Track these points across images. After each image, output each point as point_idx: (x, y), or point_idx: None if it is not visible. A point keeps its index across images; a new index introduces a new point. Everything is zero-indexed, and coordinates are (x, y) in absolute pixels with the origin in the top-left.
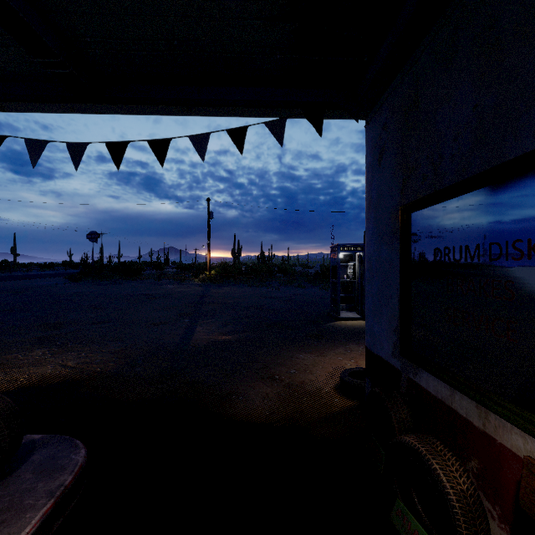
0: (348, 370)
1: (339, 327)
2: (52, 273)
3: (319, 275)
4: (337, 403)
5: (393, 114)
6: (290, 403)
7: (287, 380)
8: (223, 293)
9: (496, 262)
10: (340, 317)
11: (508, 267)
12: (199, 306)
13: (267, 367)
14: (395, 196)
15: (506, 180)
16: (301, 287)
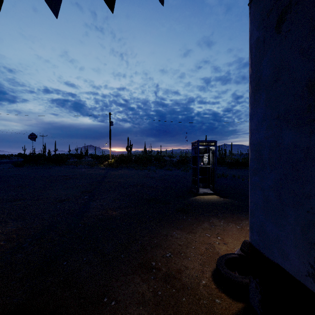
0: (223, 258)
1: (200, 201)
2: (6, 161)
3: (180, 162)
4: (219, 306)
5: None
6: (168, 309)
7: (164, 269)
8: (118, 174)
9: None
10: (199, 193)
11: None
12: (99, 184)
13: (145, 249)
14: None
15: None
16: (169, 170)
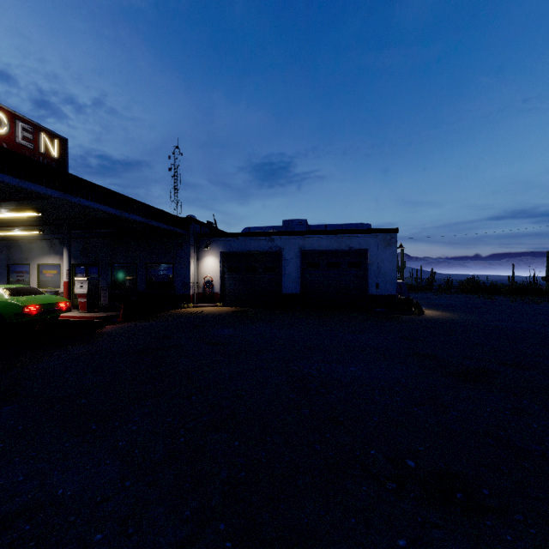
0: None
1: None
2: None
3: None
4: None
5: (6, 247)
6: None
7: None
8: None
9: (23, 273)
10: None
11: (24, 274)
12: None
13: None
14: (6, 261)
15: (24, 265)
16: None
